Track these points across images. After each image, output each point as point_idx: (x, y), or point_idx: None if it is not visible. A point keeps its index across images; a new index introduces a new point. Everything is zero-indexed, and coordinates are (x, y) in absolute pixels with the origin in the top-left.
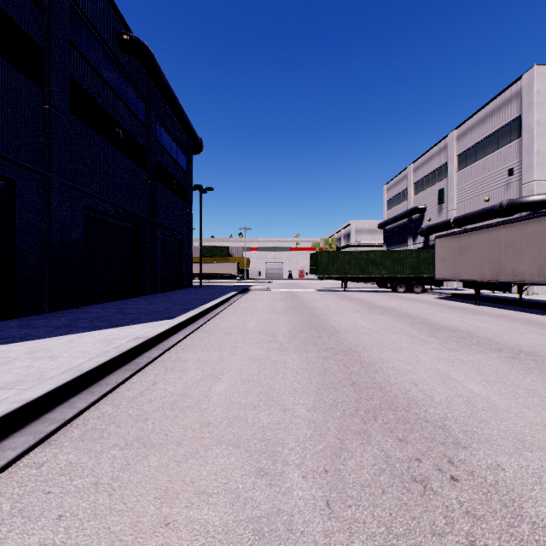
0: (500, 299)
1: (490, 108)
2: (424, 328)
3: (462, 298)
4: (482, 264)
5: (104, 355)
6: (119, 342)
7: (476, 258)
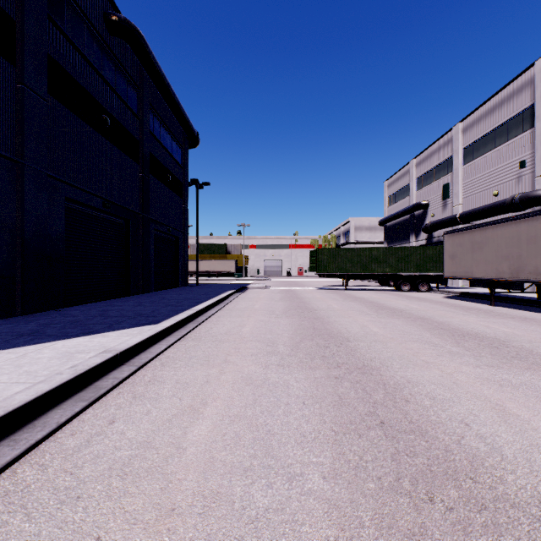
0: (515, 299)
1: (499, 98)
2: (445, 334)
3: (473, 297)
4: (499, 262)
5: (52, 379)
6: (82, 357)
7: (491, 255)
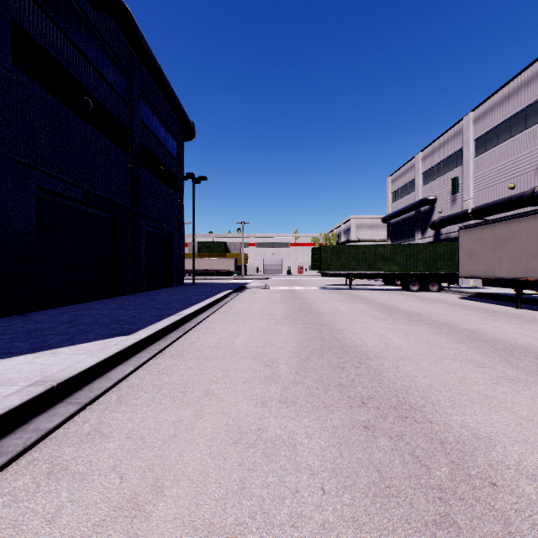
0: None
1: (515, 84)
2: (486, 348)
3: (491, 298)
4: (527, 259)
5: None
6: None
7: (518, 252)
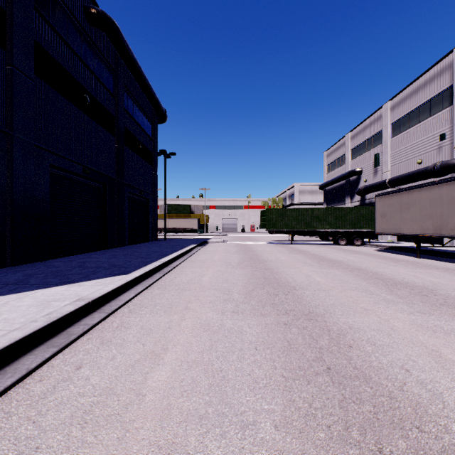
0: (437, 252)
1: (422, 80)
2: (380, 283)
3: (400, 250)
4: (423, 220)
5: (26, 326)
6: (57, 305)
7: (417, 214)
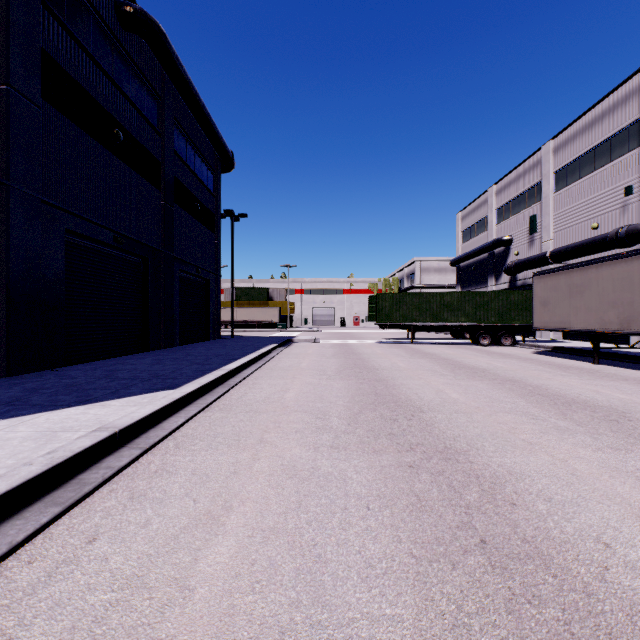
0: (623, 356)
1: (599, 110)
2: (545, 402)
3: (569, 353)
4: (604, 309)
5: (14, 473)
6: (67, 438)
7: (595, 301)
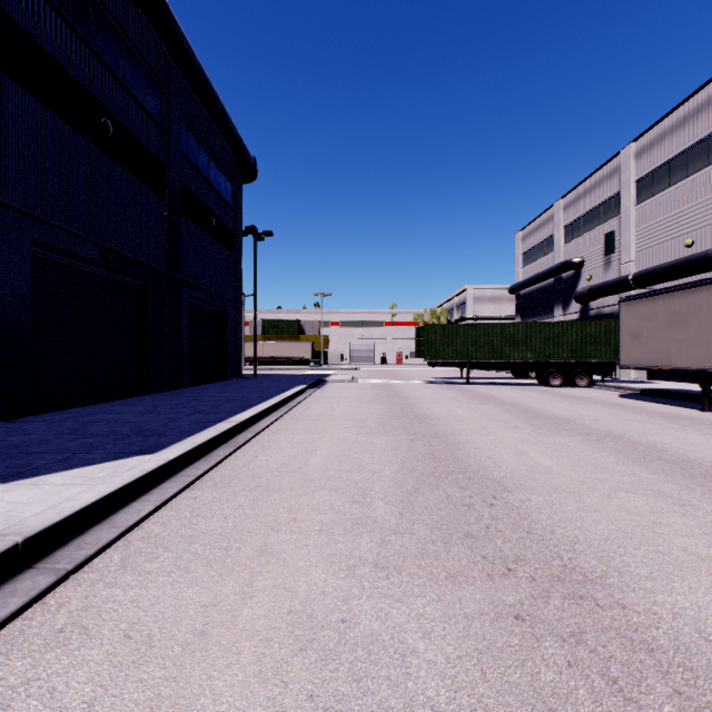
0: None
1: (694, 103)
2: (676, 472)
3: (663, 396)
4: None
5: None
6: None
7: (706, 333)
